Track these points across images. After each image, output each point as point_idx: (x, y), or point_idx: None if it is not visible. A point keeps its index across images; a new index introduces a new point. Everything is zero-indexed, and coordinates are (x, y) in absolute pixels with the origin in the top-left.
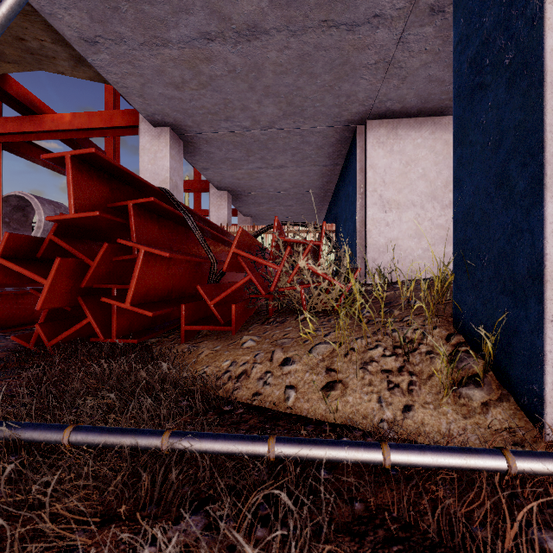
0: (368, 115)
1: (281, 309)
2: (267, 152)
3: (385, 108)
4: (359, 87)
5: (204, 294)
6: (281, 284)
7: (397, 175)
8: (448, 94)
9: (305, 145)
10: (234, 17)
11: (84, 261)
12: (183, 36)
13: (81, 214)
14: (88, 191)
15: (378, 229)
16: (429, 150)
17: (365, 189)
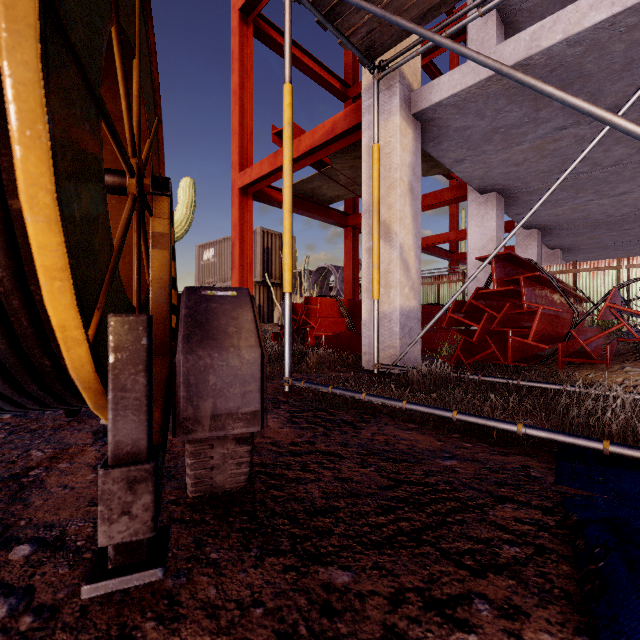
0: None
1: None
2: (604, 185)
3: None
4: None
5: (577, 336)
6: None
7: None
8: None
9: None
10: None
11: (492, 314)
12: (537, 135)
13: (501, 289)
14: (498, 273)
15: None
16: None
17: None
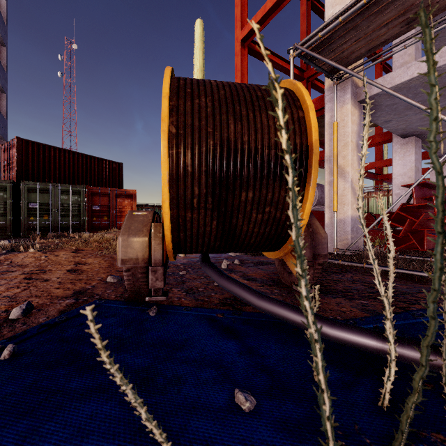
0: None
1: None
2: None
3: None
4: None
5: None
6: None
7: None
8: None
9: None
10: None
11: (413, 220)
12: None
13: (419, 204)
14: (417, 195)
15: None
16: None
17: None
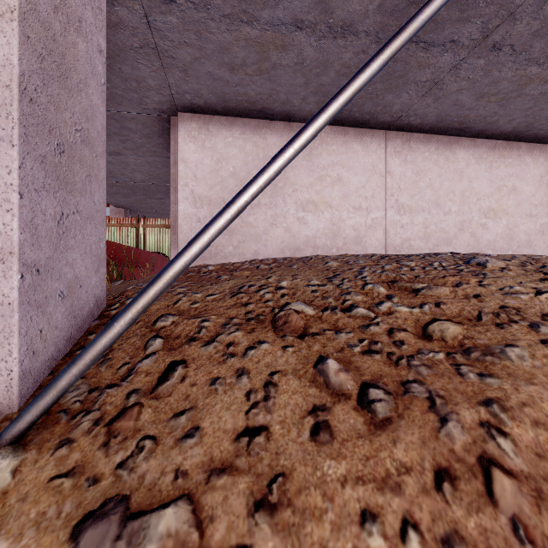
0: (175, 106)
1: None
2: None
3: (189, 101)
4: (143, 73)
5: None
6: None
7: (209, 172)
8: (241, 96)
9: (129, 132)
10: None
11: None
12: None
13: None
14: None
15: (190, 224)
16: (239, 150)
17: (178, 183)
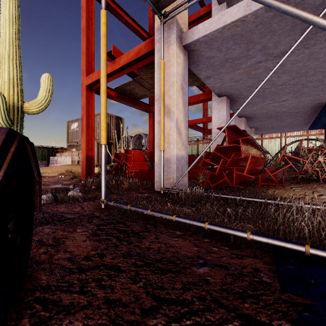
0: None
1: (303, 179)
2: (276, 96)
3: None
4: None
5: (268, 171)
6: (306, 168)
7: None
8: None
9: (304, 88)
10: (275, 52)
11: (225, 159)
12: (247, 65)
13: (230, 145)
14: (228, 137)
15: None
16: None
17: None
